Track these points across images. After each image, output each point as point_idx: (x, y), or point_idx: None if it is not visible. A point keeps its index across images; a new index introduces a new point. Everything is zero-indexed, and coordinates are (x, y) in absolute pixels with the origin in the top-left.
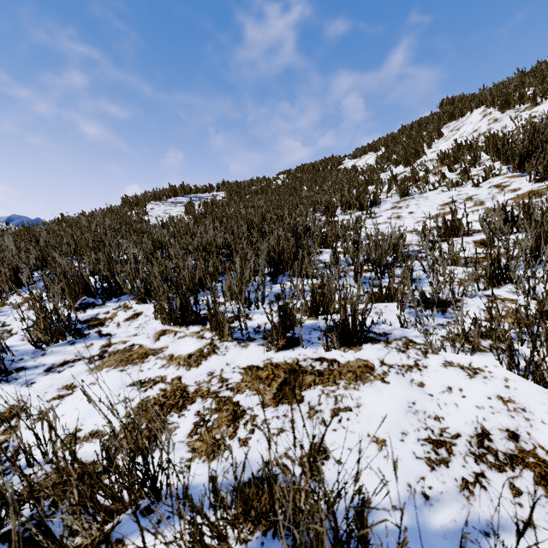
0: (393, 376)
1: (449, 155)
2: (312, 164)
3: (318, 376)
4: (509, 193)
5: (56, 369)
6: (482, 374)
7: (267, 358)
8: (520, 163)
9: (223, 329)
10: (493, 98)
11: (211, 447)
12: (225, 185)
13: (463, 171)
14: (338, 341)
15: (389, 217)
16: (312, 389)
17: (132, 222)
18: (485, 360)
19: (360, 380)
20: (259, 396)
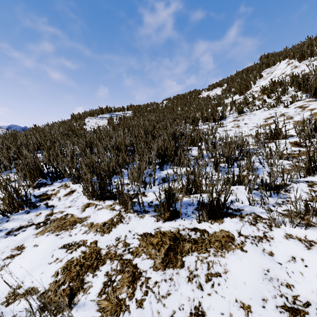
0: (249, 245)
1: (268, 88)
2: (183, 94)
3: (193, 244)
4: (308, 111)
5: (14, 233)
6: (316, 246)
7: (157, 227)
8: (315, 93)
9: (127, 204)
10: (294, 54)
11: (115, 307)
12: (132, 107)
13: (277, 98)
14: (207, 216)
15: (232, 126)
16: (190, 255)
17: (75, 129)
18: (316, 234)
19: (225, 248)
20: (152, 259)
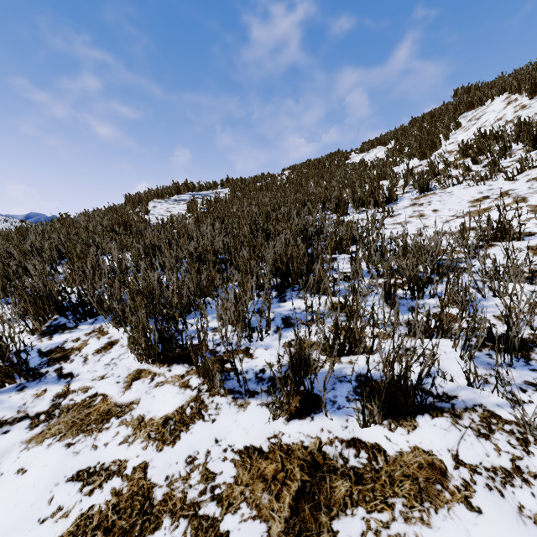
0: (483, 494)
1: (473, 146)
2: (318, 159)
3: (355, 483)
4: None
5: None
6: None
7: (274, 433)
8: None
9: (214, 378)
10: (519, 83)
11: None
12: (229, 182)
13: (493, 163)
14: (380, 412)
15: (409, 215)
16: (350, 515)
17: (131, 221)
18: None
19: (429, 500)
20: (262, 522)
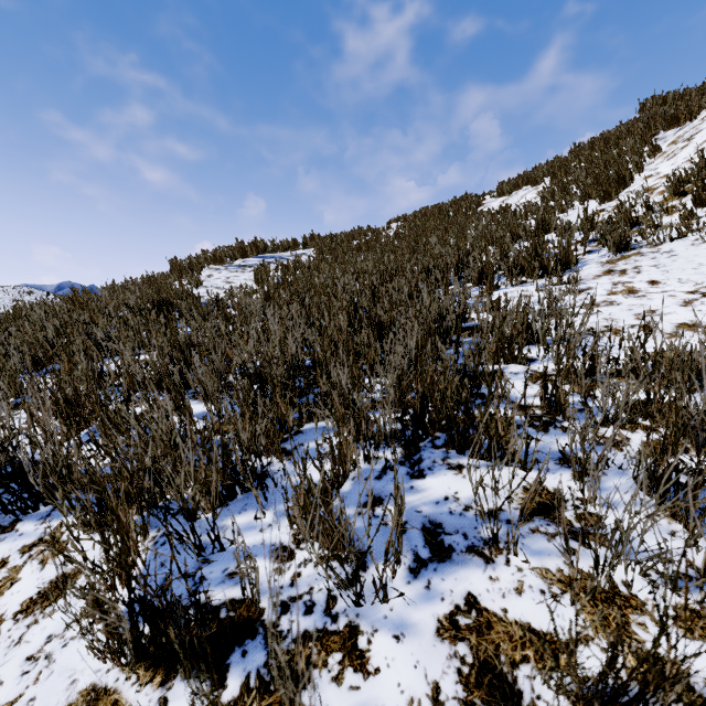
0: None
1: (695, 178)
2: (439, 207)
3: None
4: None
5: None
6: None
7: None
8: None
9: None
10: None
11: None
12: (315, 239)
13: None
14: None
15: (609, 290)
16: None
17: (171, 298)
18: None
19: None
20: None
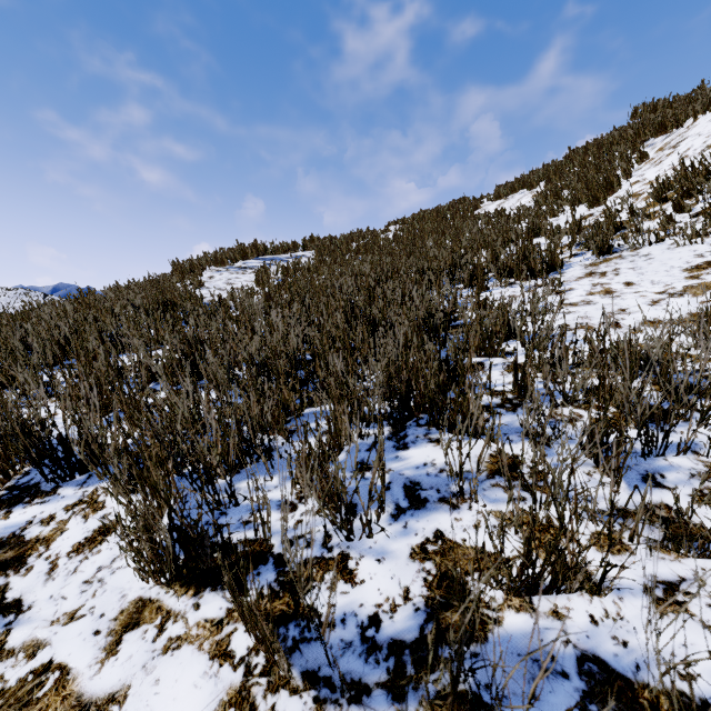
0: None
1: (675, 185)
2: (437, 210)
3: None
4: None
5: None
6: None
7: None
8: None
9: (276, 655)
10: None
11: None
12: (314, 241)
13: None
14: None
15: (588, 291)
16: None
17: (175, 299)
18: None
19: None
20: None
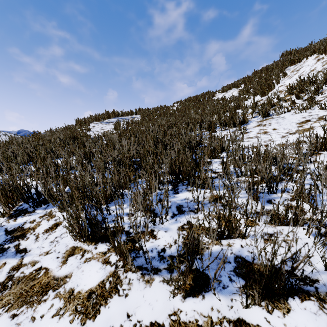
0: None
1: (296, 87)
2: (196, 97)
3: None
4: None
5: None
6: None
7: (174, 310)
8: None
9: (127, 258)
10: (325, 47)
11: None
12: (140, 110)
13: (311, 98)
14: (259, 296)
15: (257, 132)
16: None
17: (78, 136)
18: None
19: None
20: None
